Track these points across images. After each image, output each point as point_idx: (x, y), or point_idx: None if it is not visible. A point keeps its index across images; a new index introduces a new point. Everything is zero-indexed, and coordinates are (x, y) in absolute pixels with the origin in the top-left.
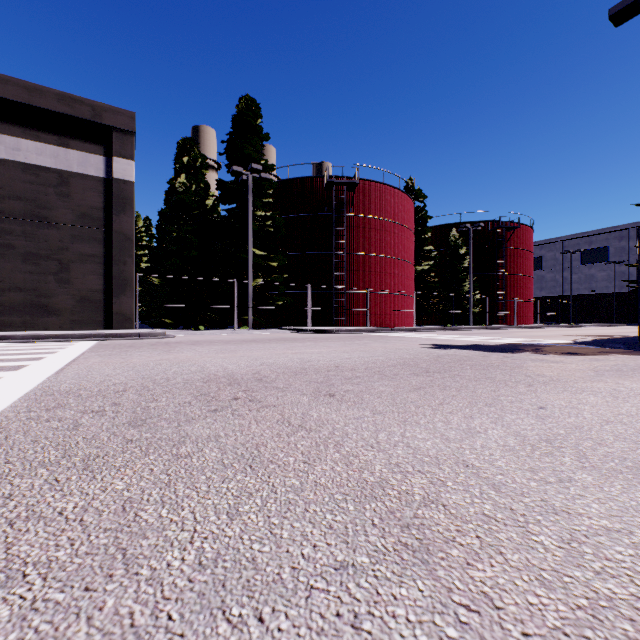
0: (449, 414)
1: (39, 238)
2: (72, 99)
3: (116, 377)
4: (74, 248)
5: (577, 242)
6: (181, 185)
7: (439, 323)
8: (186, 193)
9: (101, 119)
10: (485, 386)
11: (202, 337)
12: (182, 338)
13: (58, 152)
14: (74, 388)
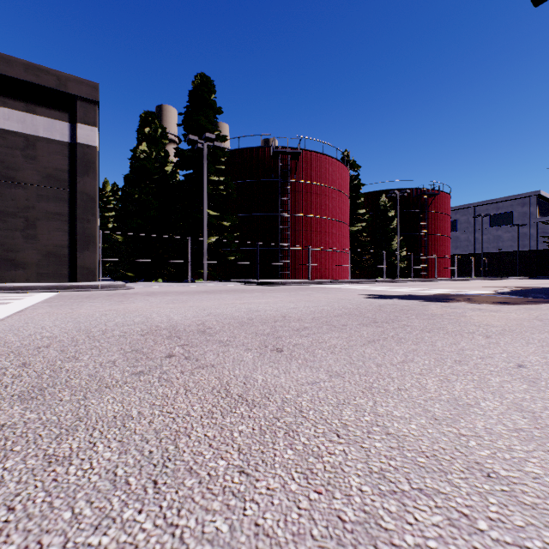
0: (420, 376)
1: (6, 197)
2: (38, 69)
3: (50, 329)
4: (40, 207)
5: (486, 208)
6: (142, 152)
7: (371, 277)
8: (147, 159)
9: (66, 88)
10: (442, 338)
11: (159, 288)
12: (140, 289)
13: (25, 118)
14: None
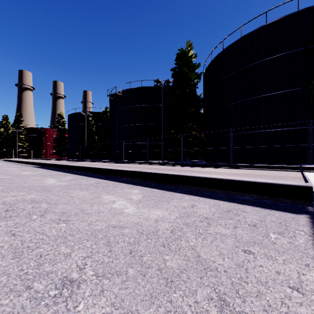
0: None
1: None
2: None
3: None
4: None
5: None
6: (2, 130)
7: None
8: (3, 132)
9: None
10: None
11: None
12: None
13: None
14: None
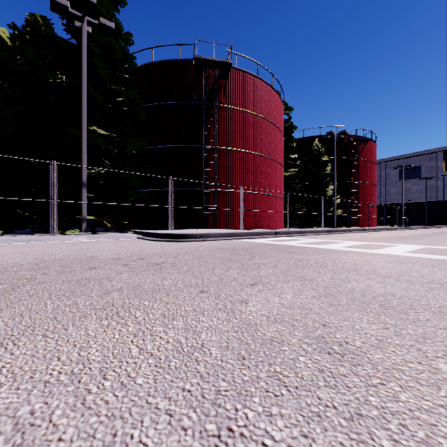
0: None
1: None
2: None
3: None
4: None
5: (396, 163)
6: None
7: (301, 225)
8: (1, 49)
9: None
10: None
11: None
12: None
13: None
14: None
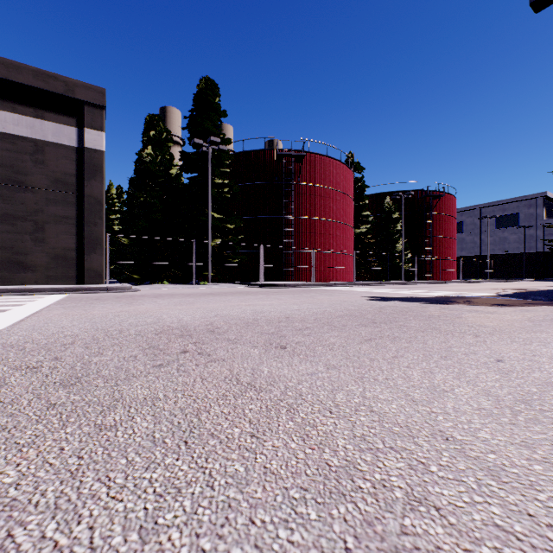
0: (407, 368)
1: (16, 201)
2: (47, 75)
3: (70, 329)
4: (49, 210)
5: (492, 209)
6: (148, 156)
7: (375, 279)
8: (152, 163)
9: (73, 94)
10: (434, 337)
11: (165, 291)
12: (147, 292)
13: (34, 123)
14: (22, 341)
